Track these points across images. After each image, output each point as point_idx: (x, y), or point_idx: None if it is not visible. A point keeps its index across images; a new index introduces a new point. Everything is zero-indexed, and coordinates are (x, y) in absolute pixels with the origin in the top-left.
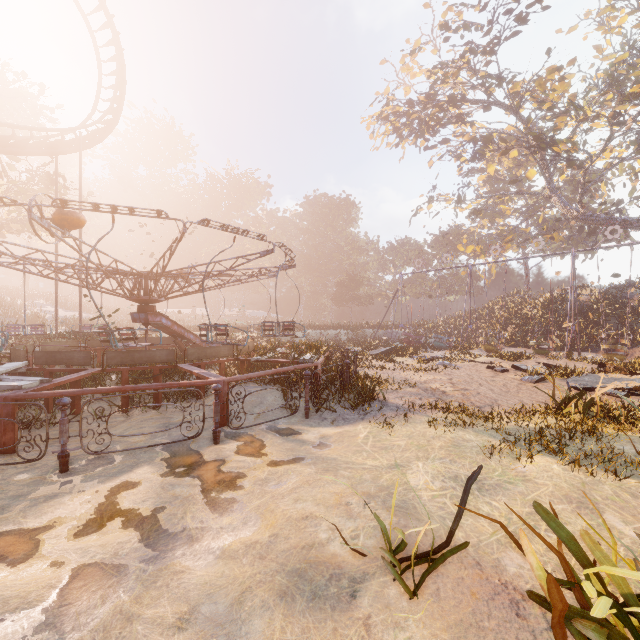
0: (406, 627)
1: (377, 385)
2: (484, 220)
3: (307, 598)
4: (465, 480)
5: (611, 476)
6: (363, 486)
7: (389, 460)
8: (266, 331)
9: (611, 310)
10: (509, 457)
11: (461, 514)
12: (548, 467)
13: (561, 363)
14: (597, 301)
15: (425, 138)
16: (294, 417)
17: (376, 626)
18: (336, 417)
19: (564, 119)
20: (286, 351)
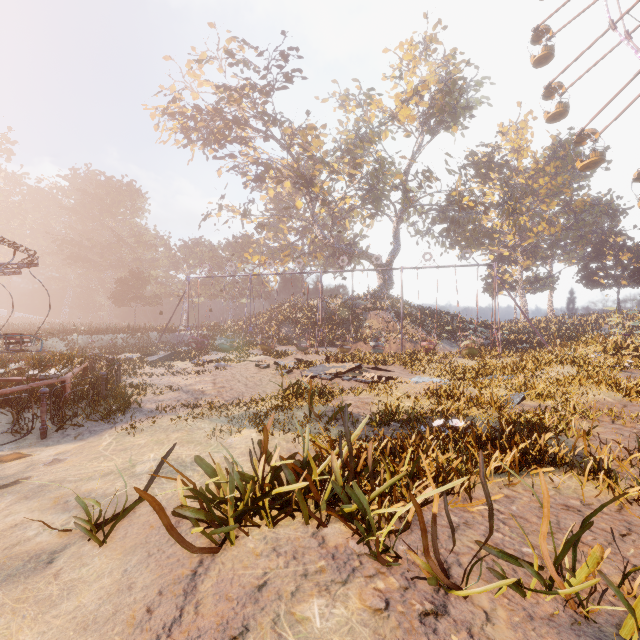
0: (91, 563)
1: (139, 393)
2: (270, 233)
3: (1, 581)
4: (185, 458)
5: (281, 433)
6: (89, 485)
7: (125, 458)
8: (1, 339)
9: (347, 316)
10: (227, 435)
11: (153, 478)
12: (249, 436)
13: (310, 357)
14: (339, 309)
15: (214, 148)
16: (26, 441)
17: (65, 573)
18: (82, 431)
19: (321, 167)
20: (23, 367)
